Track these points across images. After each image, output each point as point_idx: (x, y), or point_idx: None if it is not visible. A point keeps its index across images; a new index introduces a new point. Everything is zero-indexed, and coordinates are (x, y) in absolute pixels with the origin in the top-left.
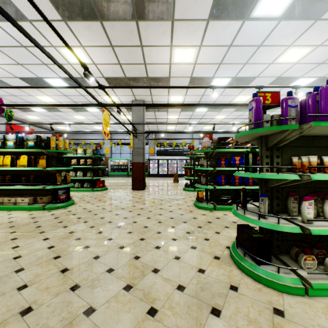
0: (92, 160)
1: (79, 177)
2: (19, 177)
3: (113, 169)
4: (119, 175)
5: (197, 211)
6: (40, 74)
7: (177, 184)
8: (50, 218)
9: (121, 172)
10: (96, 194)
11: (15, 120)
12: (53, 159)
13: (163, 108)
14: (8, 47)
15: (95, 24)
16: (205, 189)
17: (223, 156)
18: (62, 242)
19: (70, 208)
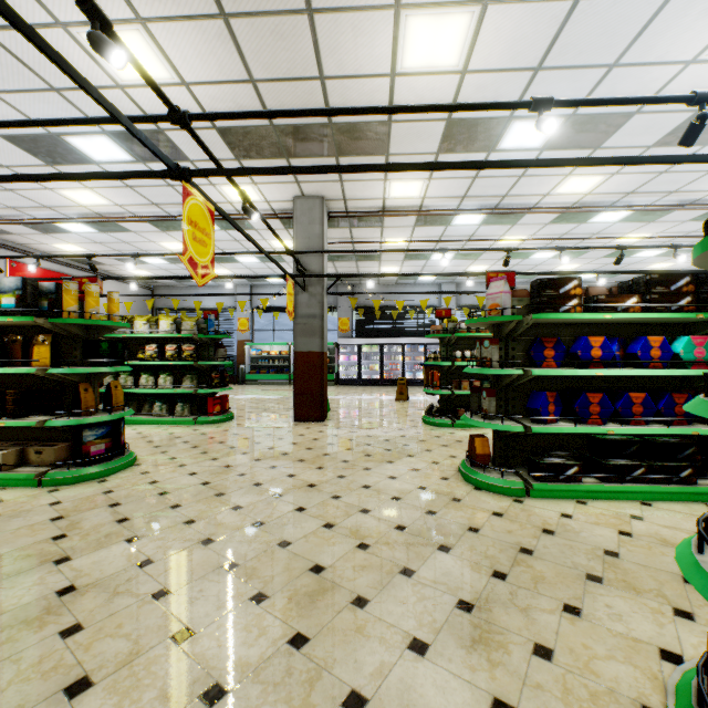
0: (195, 346)
1: (164, 389)
2: None
3: (255, 368)
4: (269, 381)
5: (475, 499)
6: None
7: (405, 406)
8: (41, 518)
9: (275, 375)
10: (200, 433)
11: (29, 254)
12: (75, 343)
13: (372, 219)
14: None
15: None
16: (494, 430)
17: (547, 334)
18: (9, 646)
19: (116, 480)
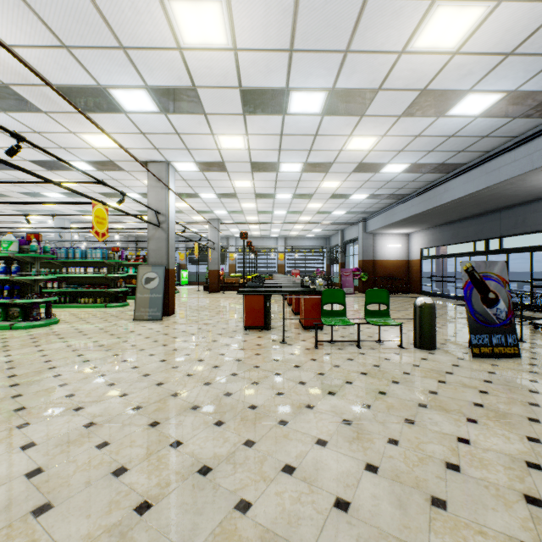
0: None
1: None
2: None
3: None
4: None
5: None
6: None
7: None
8: None
9: None
10: None
11: None
12: None
13: None
14: None
15: None
16: None
17: None
18: None
19: None
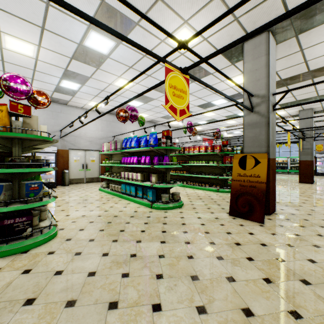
0: None
1: None
2: (230, 168)
3: None
4: (277, 172)
5: None
6: (236, 112)
7: None
8: None
9: (280, 170)
10: None
11: (205, 135)
12: None
13: None
14: (229, 107)
15: (281, 88)
16: None
17: None
18: None
19: None
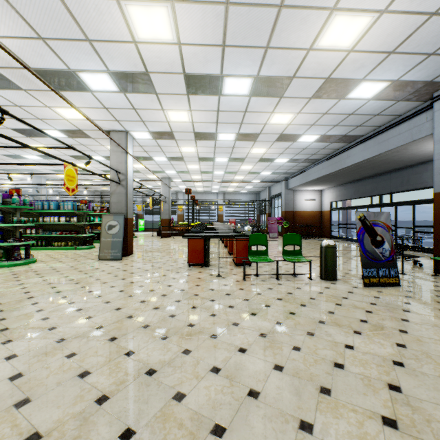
0: None
1: None
2: None
3: None
4: None
5: None
6: None
7: None
8: None
9: None
10: None
11: None
12: None
13: None
14: None
15: None
16: None
17: None
18: None
19: None
